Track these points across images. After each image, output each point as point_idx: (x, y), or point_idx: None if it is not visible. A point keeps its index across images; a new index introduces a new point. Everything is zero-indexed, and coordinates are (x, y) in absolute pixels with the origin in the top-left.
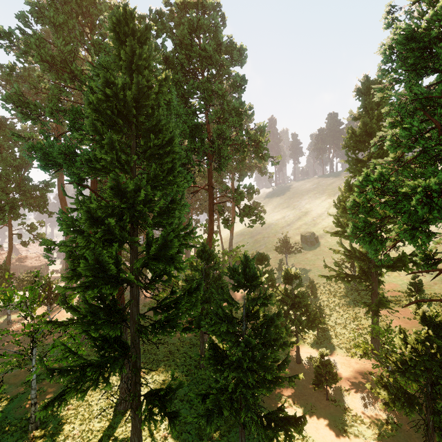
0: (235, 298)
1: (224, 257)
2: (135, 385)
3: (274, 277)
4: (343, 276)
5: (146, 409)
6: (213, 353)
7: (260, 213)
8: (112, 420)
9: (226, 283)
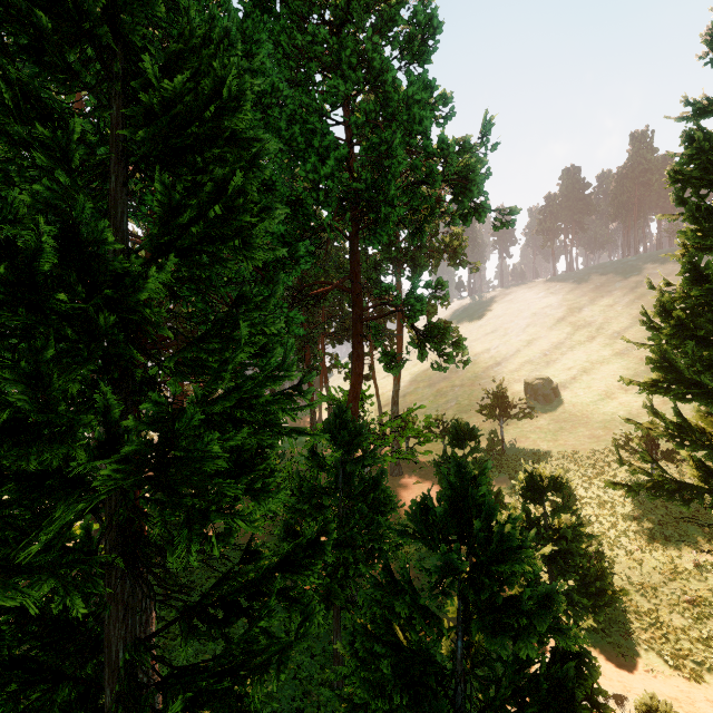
0: (404, 507)
1: (381, 422)
2: None
3: (488, 474)
4: (671, 488)
5: None
6: None
7: (461, 339)
8: None
9: (390, 498)
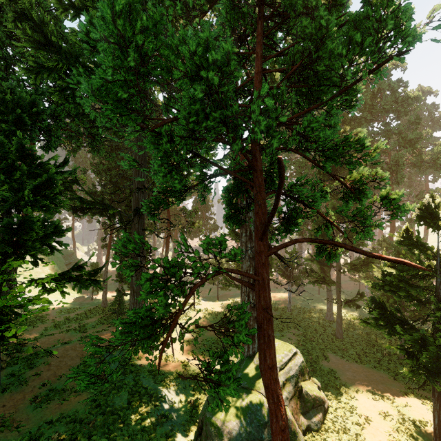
0: None
1: None
2: (338, 295)
3: None
4: None
5: (345, 300)
6: (384, 294)
7: None
8: (323, 321)
9: None
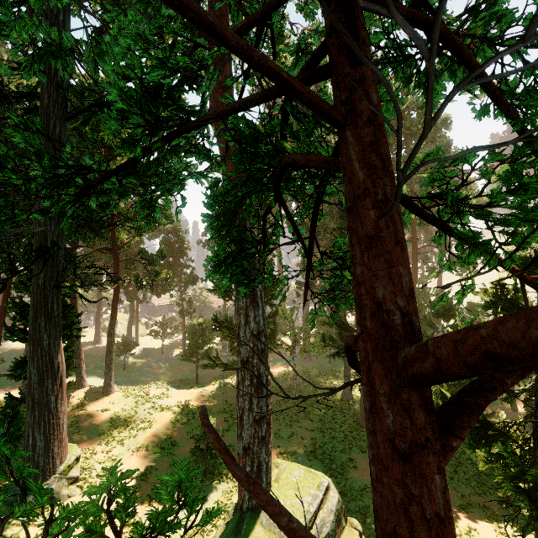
0: None
1: (429, 310)
2: None
3: None
4: None
5: None
6: None
7: None
8: (340, 402)
9: None
